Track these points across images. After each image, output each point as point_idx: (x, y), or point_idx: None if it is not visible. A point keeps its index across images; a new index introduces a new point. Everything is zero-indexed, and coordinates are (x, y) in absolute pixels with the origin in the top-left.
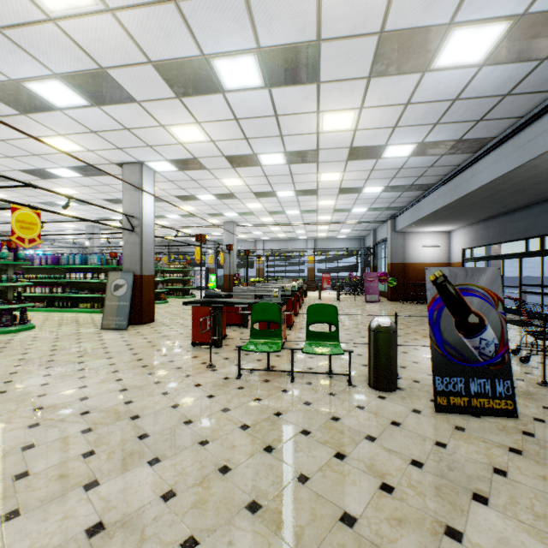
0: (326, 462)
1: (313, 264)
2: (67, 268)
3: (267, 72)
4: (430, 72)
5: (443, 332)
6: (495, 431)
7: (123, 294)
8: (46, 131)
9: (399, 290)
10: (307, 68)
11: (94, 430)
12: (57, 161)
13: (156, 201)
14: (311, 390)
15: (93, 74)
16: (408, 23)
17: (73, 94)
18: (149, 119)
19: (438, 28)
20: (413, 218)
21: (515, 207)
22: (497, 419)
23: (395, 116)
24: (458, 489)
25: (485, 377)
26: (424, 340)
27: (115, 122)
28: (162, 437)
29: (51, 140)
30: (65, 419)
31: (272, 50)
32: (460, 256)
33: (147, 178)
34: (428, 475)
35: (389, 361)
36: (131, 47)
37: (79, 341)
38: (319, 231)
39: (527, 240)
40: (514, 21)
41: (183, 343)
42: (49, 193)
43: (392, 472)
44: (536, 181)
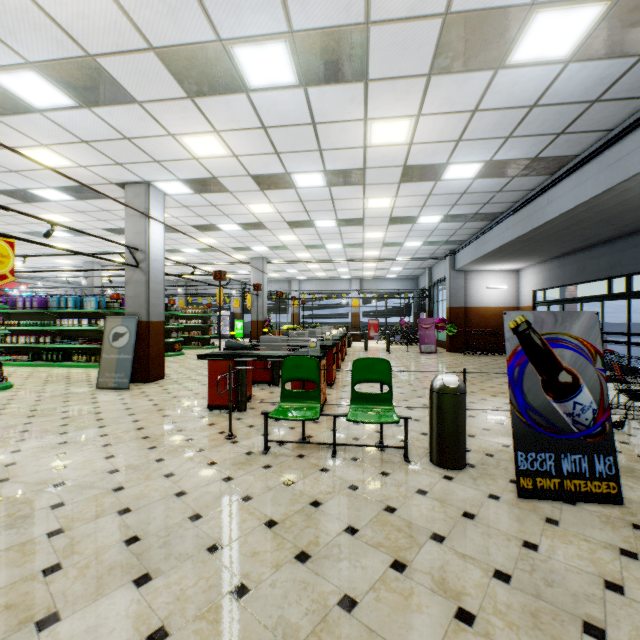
0: (380, 577)
1: (358, 308)
2: (57, 313)
3: (302, 65)
4: (504, 69)
5: (527, 394)
6: (598, 525)
7: (124, 344)
8: (24, 140)
9: (459, 339)
10: (353, 60)
11: (66, 531)
12: (42, 179)
13: (168, 232)
14: (357, 469)
15: (79, 64)
16: (480, 2)
17: (54, 91)
18: (154, 126)
19: (518, 10)
20: (476, 254)
21: (596, 241)
22: (598, 508)
23: (459, 126)
24: (562, 616)
25: (581, 452)
26: (493, 400)
27: (111, 129)
28: (157, 542)
29: (32, 152)
30: (28, 515)
31: (308, 36)
32: (530, 299)
33: (155, 202)
34: (519, 594)
35: (456, 431)
36: (126, 27)
37: (66, 404)
38: (365, 269)
39: (610, 280)
40: (612, 3)
41: (198, 406)
42: (35, 221)
43: (470, 590)
44: (625, 208)
